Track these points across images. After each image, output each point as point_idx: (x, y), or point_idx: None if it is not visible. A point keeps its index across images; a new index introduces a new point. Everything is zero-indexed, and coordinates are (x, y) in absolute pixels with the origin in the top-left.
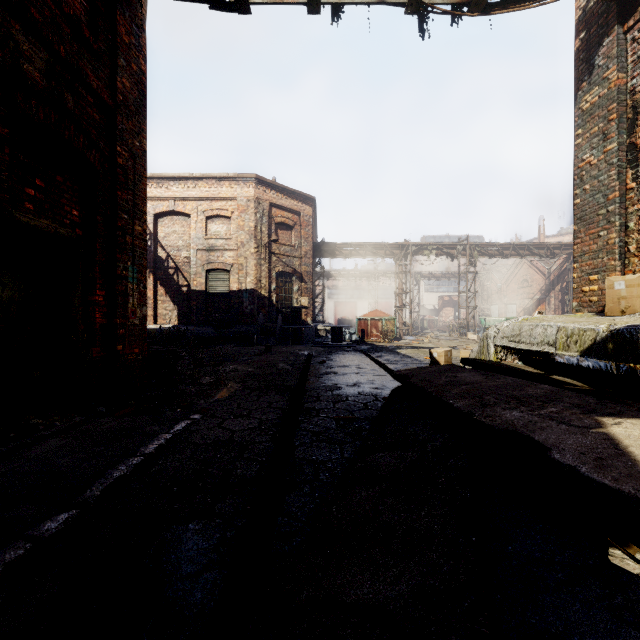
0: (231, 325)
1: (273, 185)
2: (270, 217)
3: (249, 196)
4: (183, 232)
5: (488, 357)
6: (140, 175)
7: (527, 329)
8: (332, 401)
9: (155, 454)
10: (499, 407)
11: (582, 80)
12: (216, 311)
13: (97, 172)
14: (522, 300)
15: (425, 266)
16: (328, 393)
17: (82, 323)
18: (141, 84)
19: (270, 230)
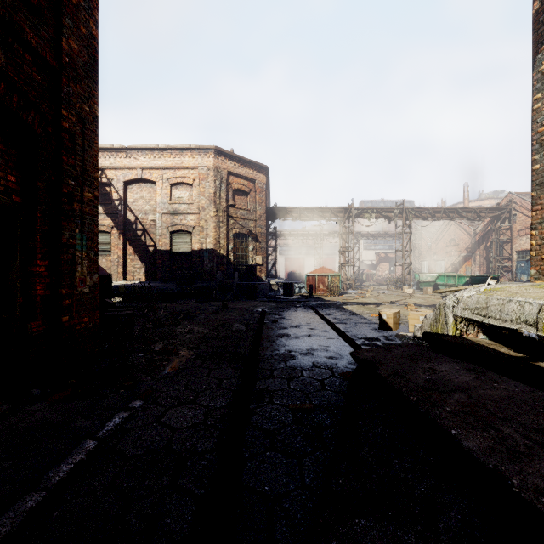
0: (192, 281)
1: (231, 155)
2: (228, 184)
3: (209, 165)
4: (150, 198)
5: (446, 327)
6: (90, 141)
7: (496, 303)
8: (286, 378)
9: (67, 480)
10: (543, 463)
11: (542, 42)
12: (179, 268)
13: (37, 135)
14: (450, 257)
15: (363, 227)
16: (282, 365)
17: (21, 296)
18: (92, 48)
19: (228, 196)
